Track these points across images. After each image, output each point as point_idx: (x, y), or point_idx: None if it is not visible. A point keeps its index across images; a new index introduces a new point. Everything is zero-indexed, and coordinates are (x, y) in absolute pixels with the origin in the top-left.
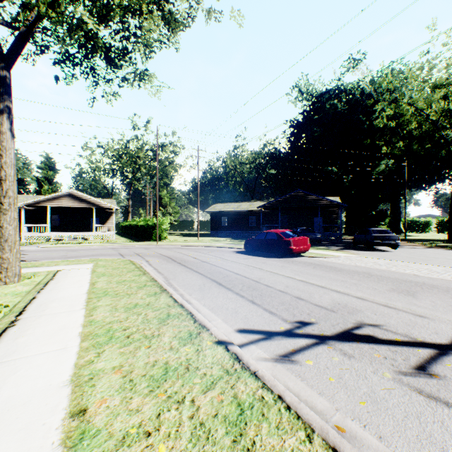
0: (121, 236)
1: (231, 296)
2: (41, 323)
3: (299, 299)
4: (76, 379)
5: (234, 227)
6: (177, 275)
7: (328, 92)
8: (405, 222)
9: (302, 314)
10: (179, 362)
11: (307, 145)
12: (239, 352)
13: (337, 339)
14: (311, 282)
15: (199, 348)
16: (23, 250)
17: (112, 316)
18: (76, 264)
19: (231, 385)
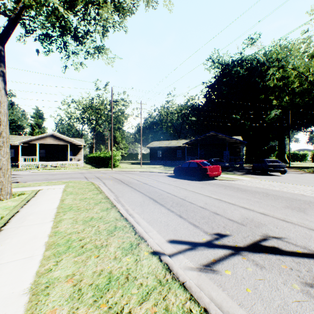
0: (87, 164)
1: (164, 211)
2: (18, 233)
3: (216, 214)
4: (35, 287)
5: (166, 157)
6: (124, 193)
7: (233, 62)
8: (289, 154)
9: (219, 227)
10: (120, 272)
11: (218, 99)
12: (170, 263)
13: (249, 250)
14: (223, 200)
15: (137, 258)
16: (19, 174)
17: (72, 228)
18: (53, 185)
19: (163, 297)
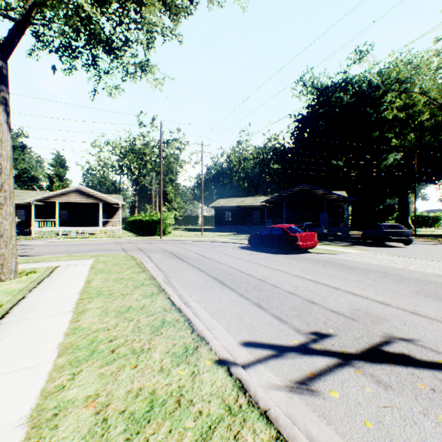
0: (127, 231)
1: (234, 299)
2: (20, 329)
3: (312, 303)
4: (36, 415)
5: (237, 222)
6: (178, 272)
7: (333, 85)
8: (414, 216)
9: (317, 323)
10: (168, 392)
11: (312, 139)
12: (245, 378)
13: (365, 359)
14: (322, 282)
15: (195, 370)
16: (30, 244)
17: (100, 322)
18: (77, 259)
19: (234, 434)
